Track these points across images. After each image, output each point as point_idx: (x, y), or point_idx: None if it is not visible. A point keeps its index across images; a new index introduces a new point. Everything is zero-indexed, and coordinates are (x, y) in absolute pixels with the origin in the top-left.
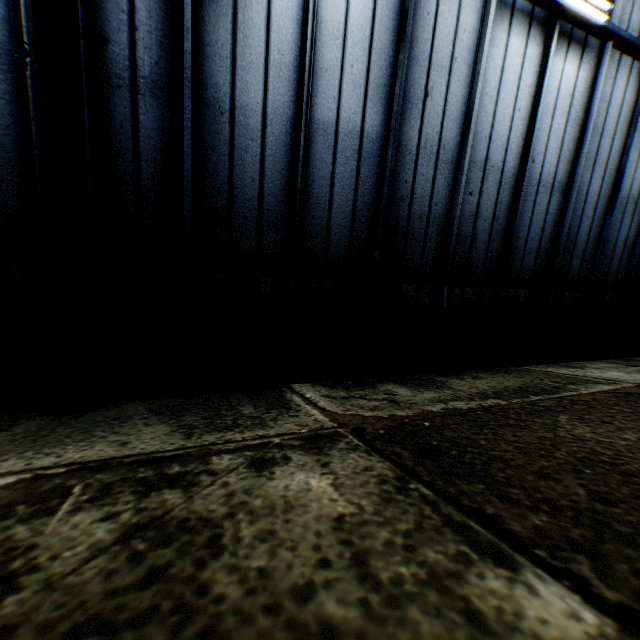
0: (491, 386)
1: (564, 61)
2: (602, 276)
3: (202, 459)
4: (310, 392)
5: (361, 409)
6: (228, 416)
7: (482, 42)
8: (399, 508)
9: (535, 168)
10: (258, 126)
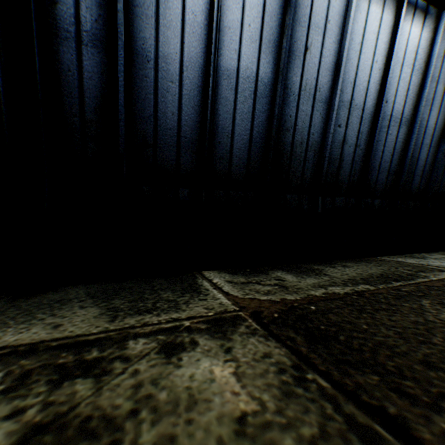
0: (358, 273)
1: (411, 25)
2: (436, 189)
3: (120, 343)
4: (217, 278)
5: (257, 293)
6: (149, 299)
7: (349, 8)
8: (300, 405)
9: (388, 107)
10: (176, 71)
